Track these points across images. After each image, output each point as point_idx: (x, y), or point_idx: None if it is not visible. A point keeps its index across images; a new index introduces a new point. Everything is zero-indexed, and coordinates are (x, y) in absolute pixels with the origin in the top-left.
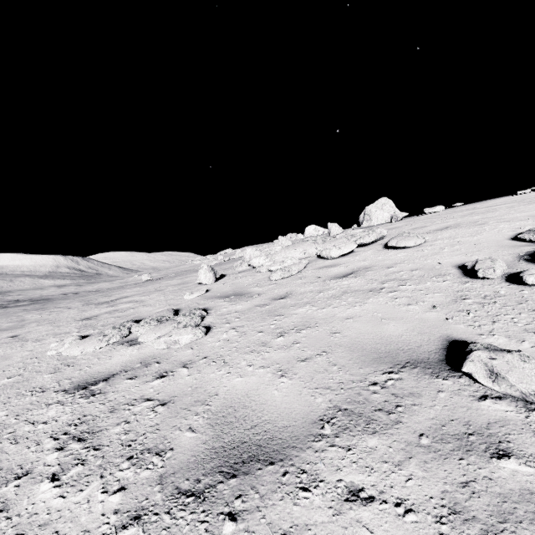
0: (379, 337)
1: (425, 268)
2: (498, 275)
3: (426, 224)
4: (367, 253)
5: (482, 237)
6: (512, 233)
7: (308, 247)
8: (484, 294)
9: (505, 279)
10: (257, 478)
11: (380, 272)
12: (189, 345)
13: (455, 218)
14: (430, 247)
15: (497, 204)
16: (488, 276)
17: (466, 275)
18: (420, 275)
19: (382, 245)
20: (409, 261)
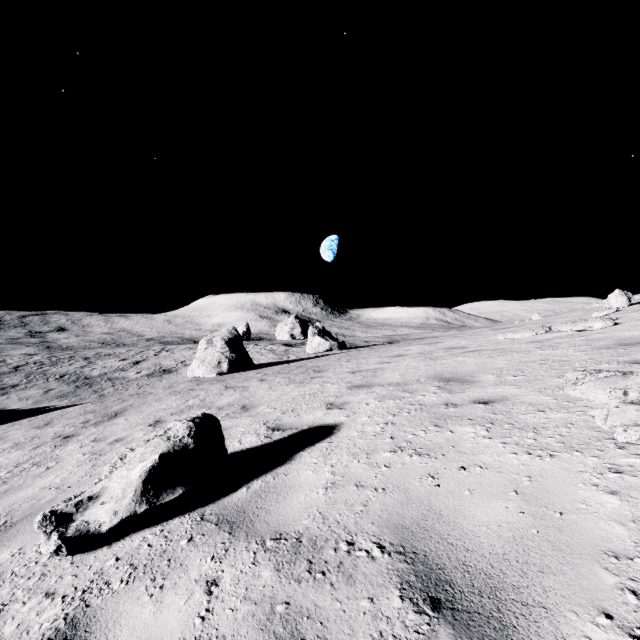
0: None
1: None
2: None
3: None
4: None
5: None
6: None
7: None
8: None
9: None
10: (638, 345)
11: None
12: (600, 329)
13: None
14: None
15: None
16: None
17: None
18: None
19: None
20: None
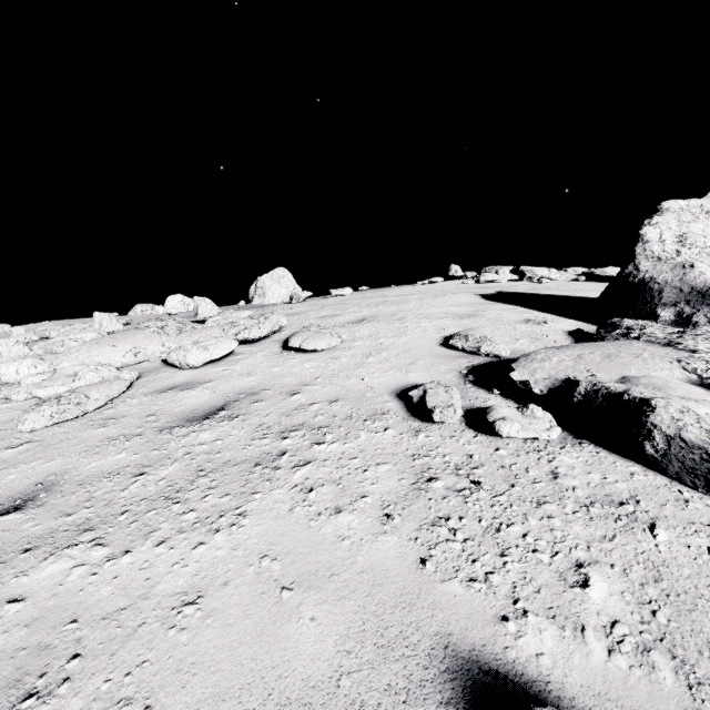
0: (276, 709)
1: (350, 397)
2: (459, 417)
3: (337, 312)
4: (256, 358)
5: (409, 340)
6: (438, 336)
7: (144, 342)
8: (454, 463)
9: (465, 422)
10: None
11: (278, 406)
12: None
13: (369, 307)
14: (350, 351)
15: (405, 293)
16: (448, 420)
17: (413, 413)
18: (345, 414)
19: (280, 342)
20: (323, 379)
